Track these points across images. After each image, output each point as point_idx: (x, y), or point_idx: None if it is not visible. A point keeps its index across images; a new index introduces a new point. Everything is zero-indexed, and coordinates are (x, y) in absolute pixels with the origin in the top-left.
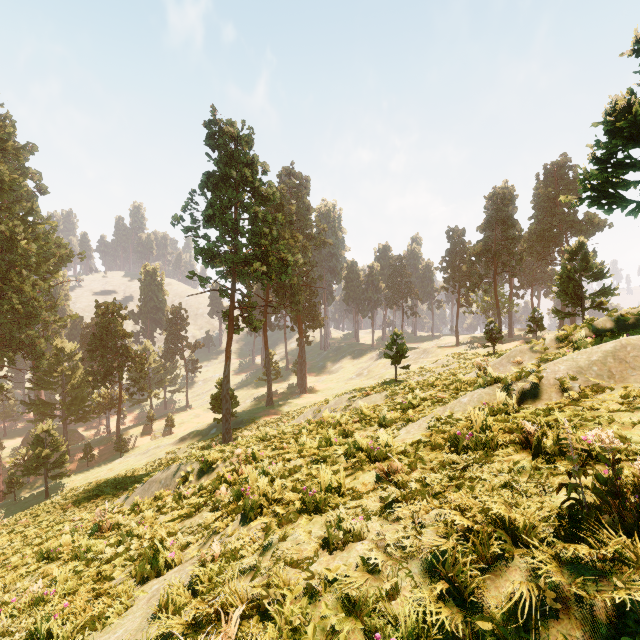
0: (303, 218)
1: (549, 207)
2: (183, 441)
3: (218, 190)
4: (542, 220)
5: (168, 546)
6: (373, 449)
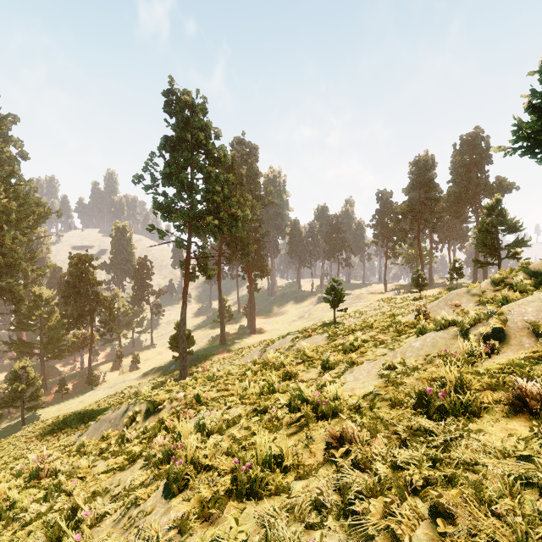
0: (252, 181)
1: (465, 172)
2: (146, 376)
3: (175, 152)
4: (459, 183)
5: (82, 518)
6: (320, 403)
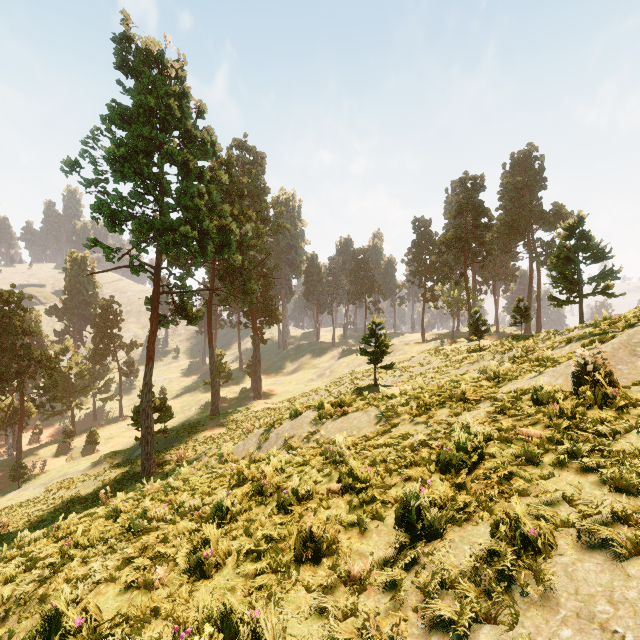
0: (258, 199)
1: (517, 197)
2: (96, 467)
3: (131, 127)
4: (510, 211)
5: None
6: None
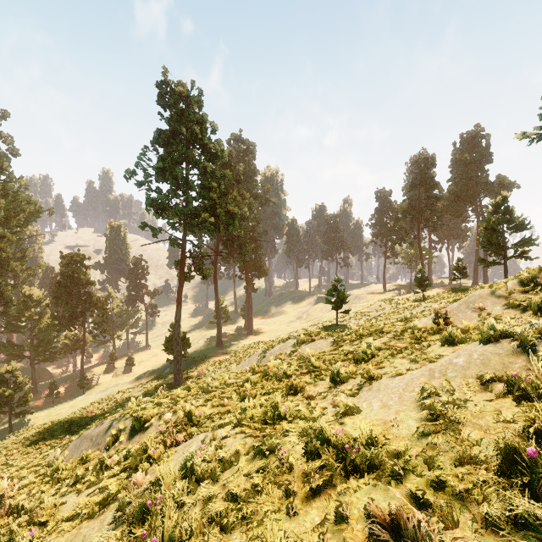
0: (250, 179)
1: (465, 171)
2: (139, 380)
3: (169, 146)
4: (459, 182)
5: None
6: (350, 450)
